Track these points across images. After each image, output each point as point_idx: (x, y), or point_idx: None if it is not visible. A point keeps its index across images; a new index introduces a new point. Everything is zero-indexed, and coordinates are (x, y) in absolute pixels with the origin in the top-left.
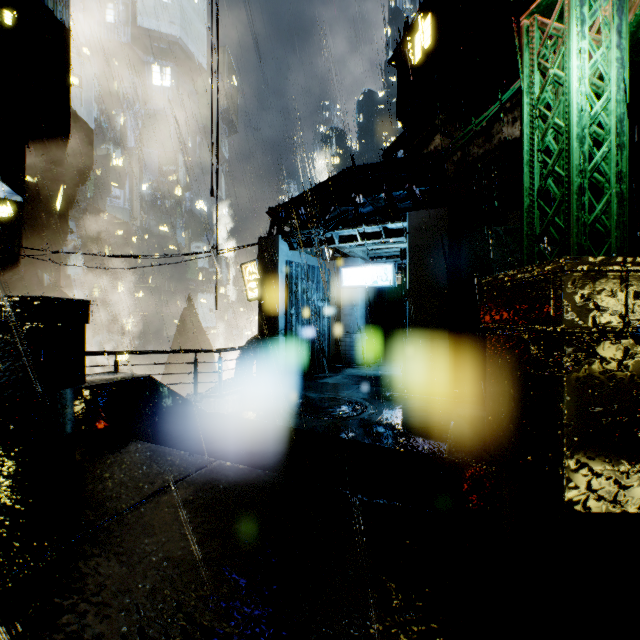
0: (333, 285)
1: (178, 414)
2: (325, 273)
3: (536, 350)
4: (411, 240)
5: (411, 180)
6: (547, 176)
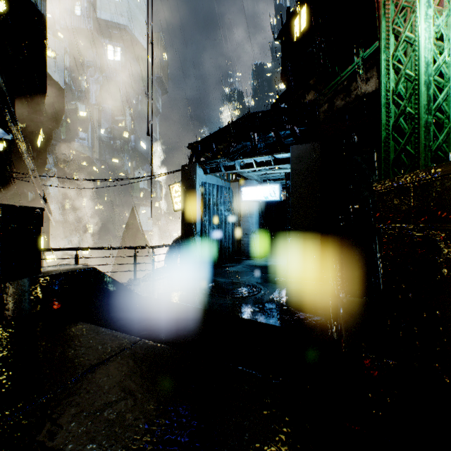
0: (235, 200)
1: (116, 297)
2: (230, 191)
3: (450, 250)
4: (293, 166)
5: (292, 123)
6: (400, 114)
